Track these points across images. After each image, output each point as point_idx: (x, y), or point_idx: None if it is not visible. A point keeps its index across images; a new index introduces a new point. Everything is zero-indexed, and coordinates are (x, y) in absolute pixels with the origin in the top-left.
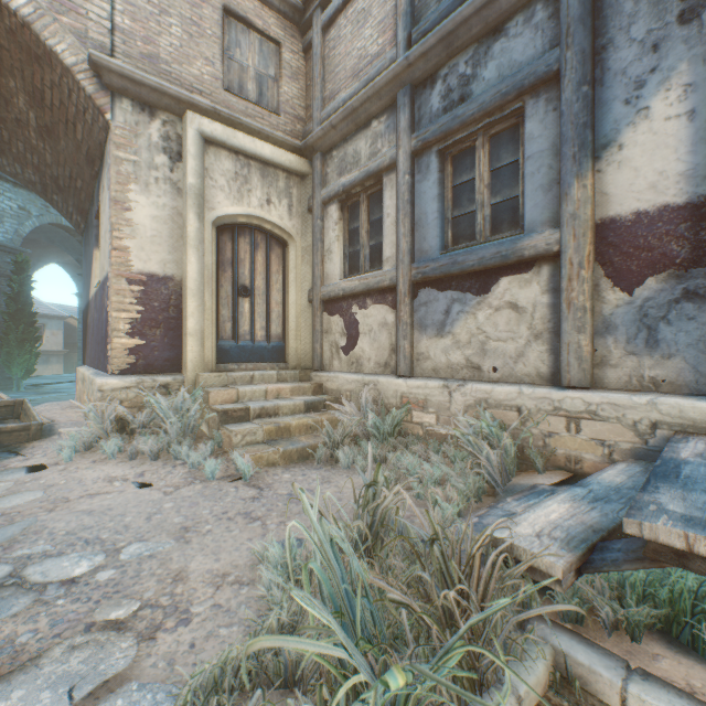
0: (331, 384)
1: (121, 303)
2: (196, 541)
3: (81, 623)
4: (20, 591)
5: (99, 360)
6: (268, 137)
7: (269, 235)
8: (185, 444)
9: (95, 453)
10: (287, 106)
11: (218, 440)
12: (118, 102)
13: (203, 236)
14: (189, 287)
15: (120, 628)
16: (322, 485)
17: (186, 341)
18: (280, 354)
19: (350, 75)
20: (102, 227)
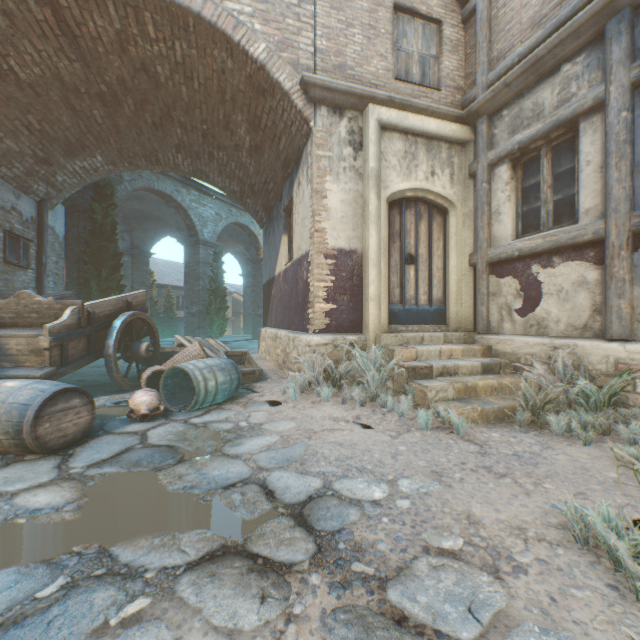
0: (502, 347)
1: (320, 275)
2: (457, 486)
3: (415, 544)
4: (343, 503)
5: (291, 322)
6: (432, 112)
7: (431, 205)
8: (388, 394)
9: (309, 396)
10: (447, 80)
11: (413, 394)
12: (318, 110)
13: (379, 212)
14: (370, 258)
15: (456, 558)
16: (546, 451)
17: (368, 305)
18: (440, 317)
19: (526, 27)
20: (295, 216)
